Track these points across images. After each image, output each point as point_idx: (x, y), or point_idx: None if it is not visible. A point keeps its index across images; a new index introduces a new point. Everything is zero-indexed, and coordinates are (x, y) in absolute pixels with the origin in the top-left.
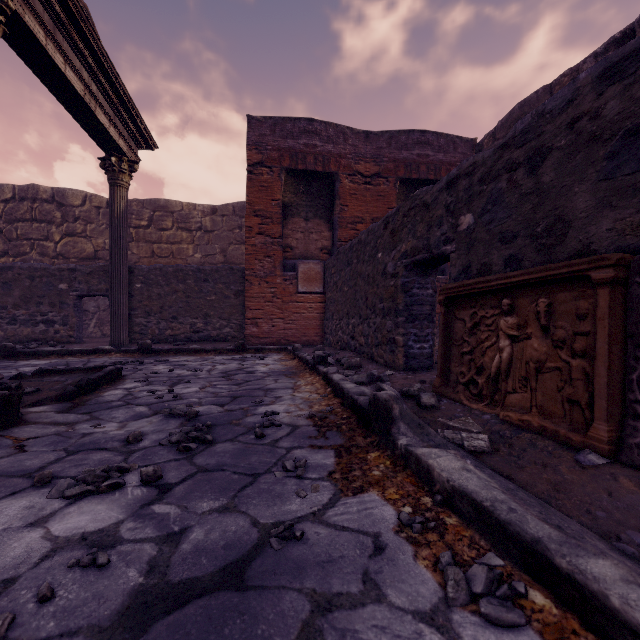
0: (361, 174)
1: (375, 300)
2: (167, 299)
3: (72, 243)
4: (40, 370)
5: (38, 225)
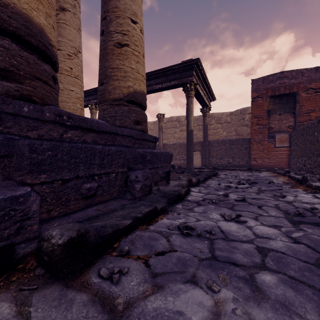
0: (312, 88)
1: (313, 150)
2: (219, 151)
3: (182, 134)
4: (199, 171)
5: (173, 129)
